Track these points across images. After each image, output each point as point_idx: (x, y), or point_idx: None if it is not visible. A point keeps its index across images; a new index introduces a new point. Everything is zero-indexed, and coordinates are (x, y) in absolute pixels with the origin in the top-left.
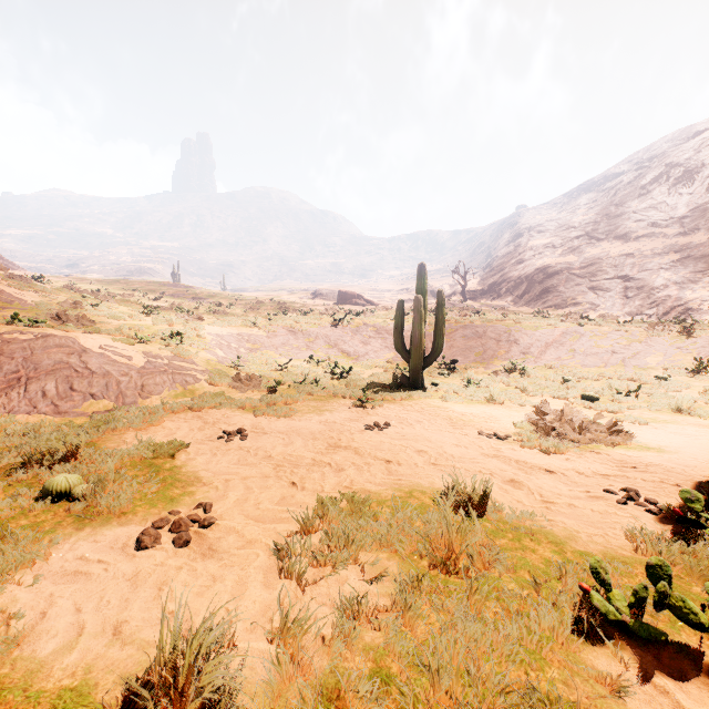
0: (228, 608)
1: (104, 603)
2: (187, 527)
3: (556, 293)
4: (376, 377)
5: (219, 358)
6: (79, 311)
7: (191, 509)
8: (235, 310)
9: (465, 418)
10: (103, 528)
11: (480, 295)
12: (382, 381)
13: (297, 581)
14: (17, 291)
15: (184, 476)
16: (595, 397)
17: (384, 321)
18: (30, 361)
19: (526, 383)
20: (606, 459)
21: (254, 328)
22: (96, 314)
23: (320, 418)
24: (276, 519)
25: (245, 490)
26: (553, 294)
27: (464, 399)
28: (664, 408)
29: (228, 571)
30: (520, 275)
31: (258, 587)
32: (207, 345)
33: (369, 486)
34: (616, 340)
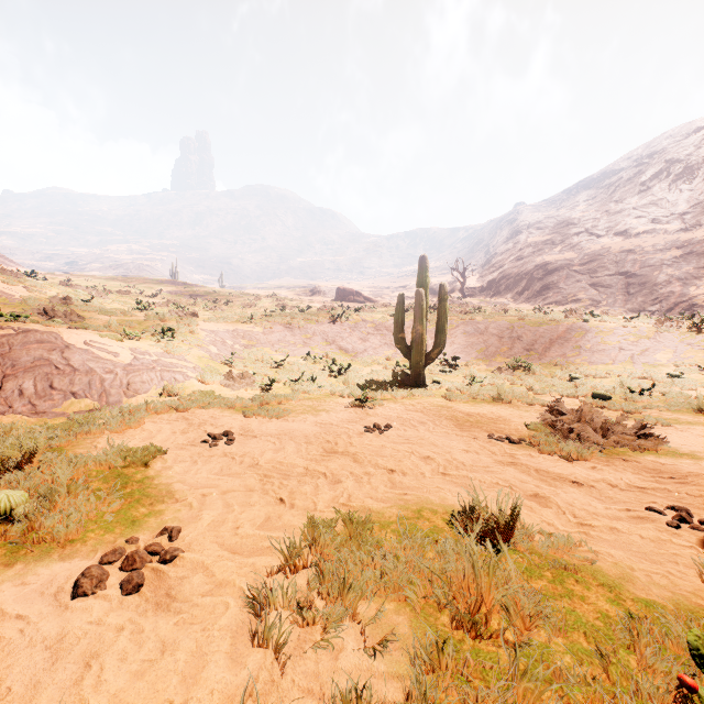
0: (173, 703)
1: (2, 691)
2: (143, 563)
3: (557, 289)
4: (375, 374)
5: (213, 355)
6: (68, 307)
7: (154, 534)
8: (232, 307)
9: (472, 418)
10: (38, 565)
11: (479, 292)
12: (382, 379)
13: (274, 652)
14: (5, 286)
15: (155, 490)
16: (607, 395)
17: (383, 317)
18: (7, 358)
19: (533, 381)
20: (637, 467)
21: (250, 324)
22: (87, 309)
23: (316, 419)
24: (256, 548)
25: (223, 508)
26: (553, 290)
27: (469, 398)
28: (683, 407)
29: (185, 632)
30: (519, 272)
31: (221, 663)
32: (200, 341)
33: (370, 503)
34: (623, 336)
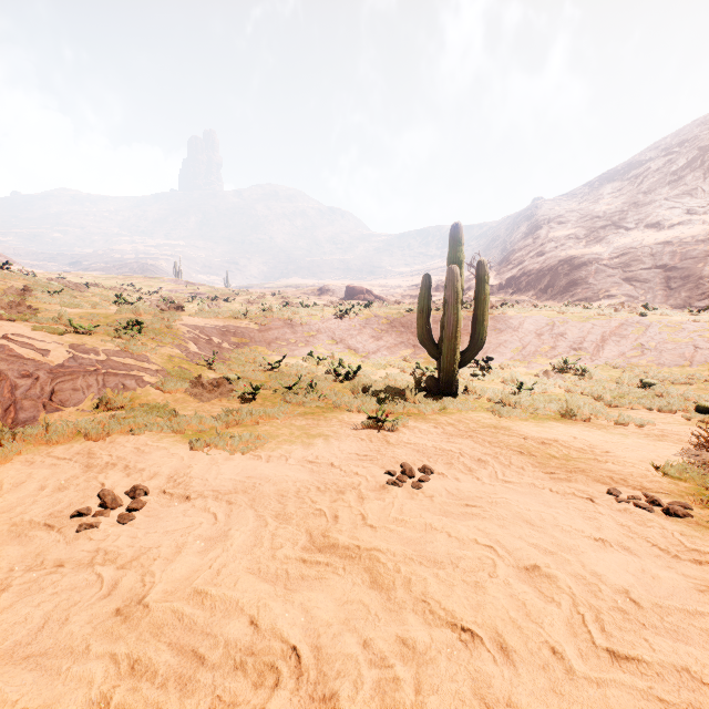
0: None
1: None
2: None
3: (585, 285)
4: (391, 378)
5: (190, 354)
6: (26, 298)
7: None
8: (232, 304)
9: (554, 451)
10: None
11: (497, 290)
12: (400, 384)
13: None
14: None
15: None
16: None
17: (399, 313)
18: None
19: (601, 388)
20: None
21: (244, 320)
22: (48, 300)
23: (306, 453)
24: None
25: None
26: (582, 286)
27: (527, 413)
28: None
29: None
30: (541, 267)
31: None
32: (178, 338)
33: None
34: (696, 332)
